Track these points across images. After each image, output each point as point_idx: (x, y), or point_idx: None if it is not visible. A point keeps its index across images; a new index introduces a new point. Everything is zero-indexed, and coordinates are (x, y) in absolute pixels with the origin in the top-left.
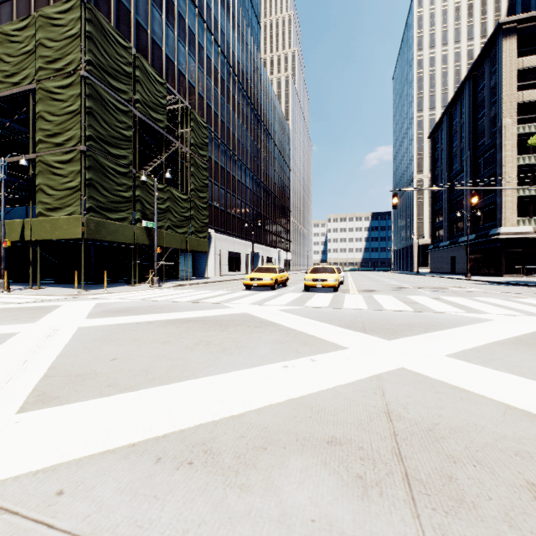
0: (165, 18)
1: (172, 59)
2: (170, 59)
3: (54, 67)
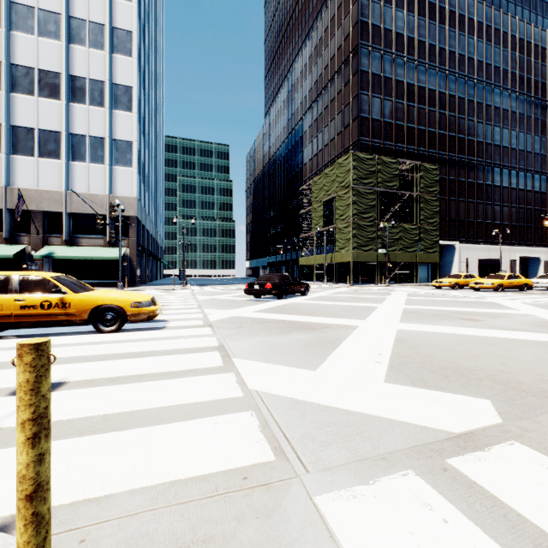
0: (406, 103)
1: (412, 126)
2: (410, 127)
3: (341, 185)
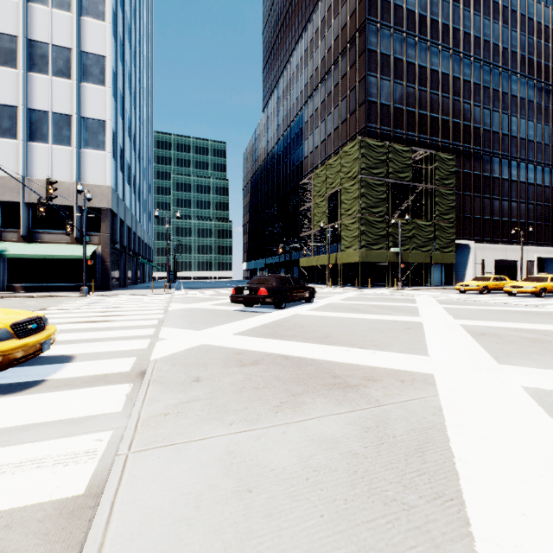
0: (417, 87)
1: (424, 113)
2: (422, 114)
3: (347, 176)
